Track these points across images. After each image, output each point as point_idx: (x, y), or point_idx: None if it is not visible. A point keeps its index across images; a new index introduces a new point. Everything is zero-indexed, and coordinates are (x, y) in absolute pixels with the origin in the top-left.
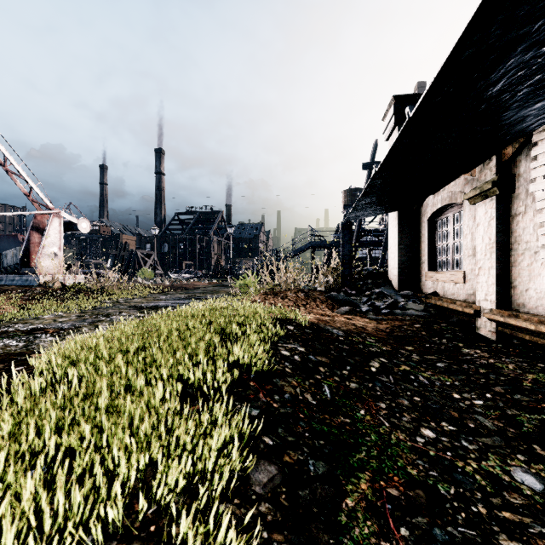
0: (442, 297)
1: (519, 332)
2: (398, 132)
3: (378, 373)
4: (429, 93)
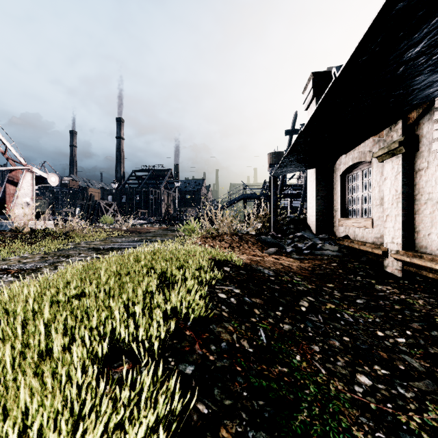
0: (353, 240)
1: (423, 270)
2: (315, 102)
3: (308, 313)
4: (357, 51)
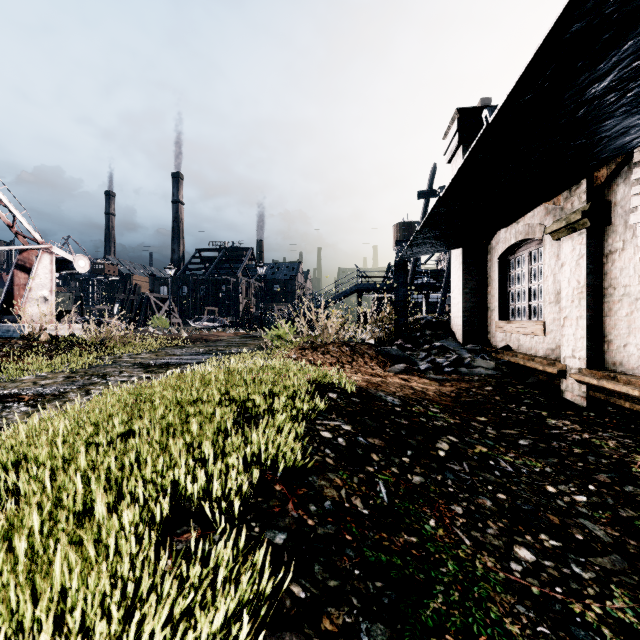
0: (516, 352)
1: (617, 398)
2: (462, 152)
3: (448, 459)
4: (517, 88)
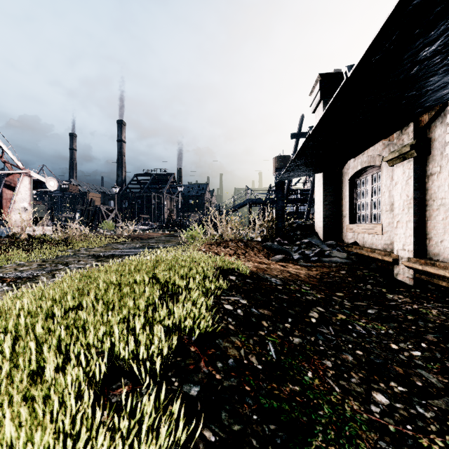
0: (362, 246)
1: (436, 279)
2: (323, 105)
3: (318, 324)
4: (370, 49)
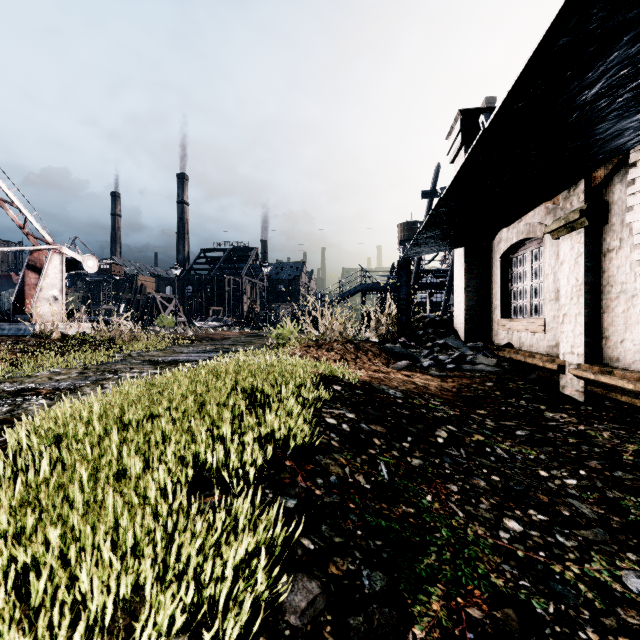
0: (518, 350)
1: (613, 392)
2: (465, 153)
3: (446, 445)
4: (511, 96)
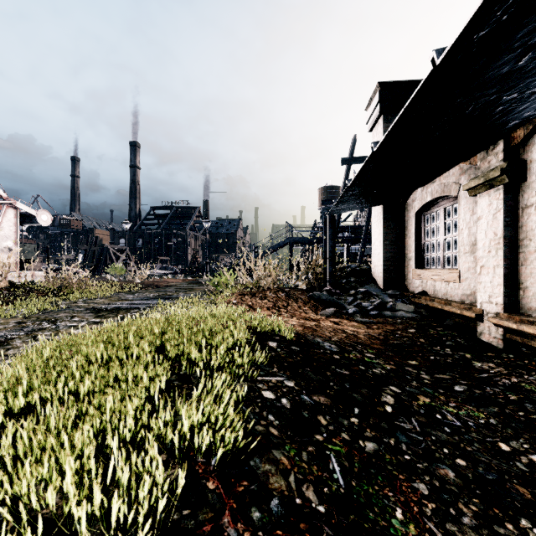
0: (433, 297)
1: (535, 341)
2: (383, 121)
3: (396, 415)
4: (475, 19)
